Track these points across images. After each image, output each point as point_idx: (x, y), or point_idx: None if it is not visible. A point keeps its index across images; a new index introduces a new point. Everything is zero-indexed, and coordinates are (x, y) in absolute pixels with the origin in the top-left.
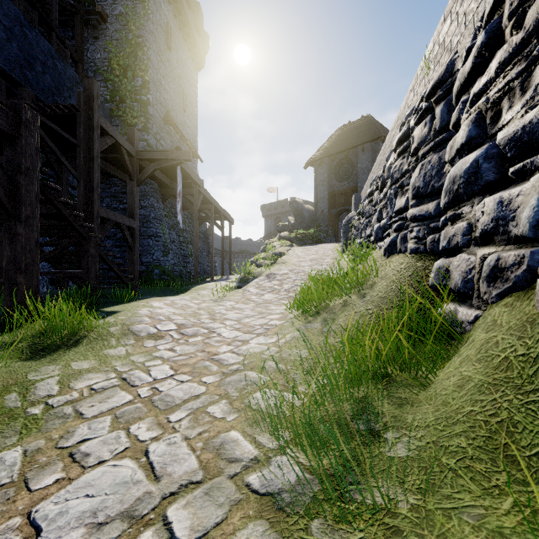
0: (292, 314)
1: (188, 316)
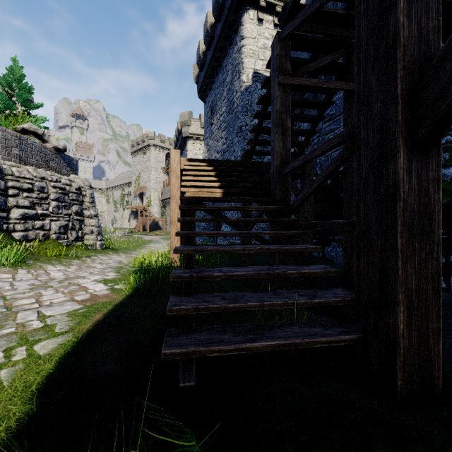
0: (3, 269)
1: (73, 277)
